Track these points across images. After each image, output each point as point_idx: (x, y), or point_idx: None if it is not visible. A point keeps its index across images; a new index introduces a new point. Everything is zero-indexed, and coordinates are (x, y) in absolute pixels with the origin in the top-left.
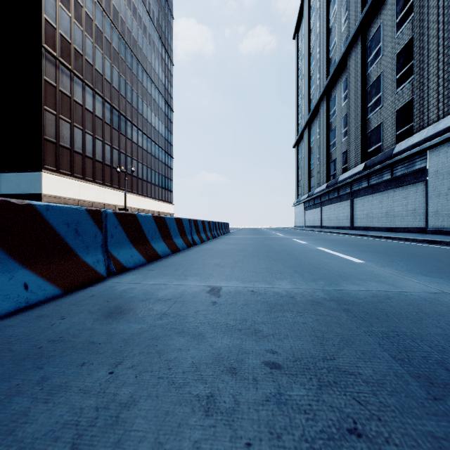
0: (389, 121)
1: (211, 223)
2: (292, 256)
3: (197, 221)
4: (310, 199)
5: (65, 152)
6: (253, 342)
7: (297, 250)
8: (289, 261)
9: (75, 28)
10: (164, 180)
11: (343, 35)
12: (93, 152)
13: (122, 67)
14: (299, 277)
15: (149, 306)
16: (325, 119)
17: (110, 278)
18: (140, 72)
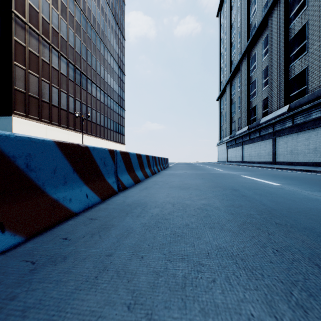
0: (315, 64)
1: (151, 158)
2: None
3: (128, 154)
4: (232, 139)
5: (34, 100)
6: None
7: None
8: None
9: (43, 0)
10: (117, 126)
11: (263, 1)
12: (59, 102)
13: (84, 36)
14: None
15: None
16: (246, 73)
17: None
18: (98, 42)
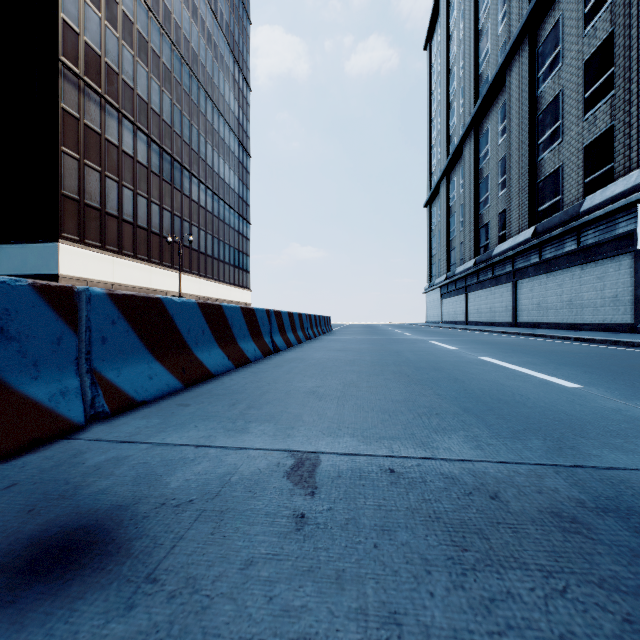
0: (573, 163)
1: (305, 316)
2: (443, 375)
3: (280, 313)
4: (449, 282)
5: (93, 214)
6: None
7: (448, 362)
8: (443, 385)
9: (107, 34)
10: (237, 255)
11: (500, 39)
12: (134, 214)
13: (177, 91)
14: (481, 426)
15: (123, 536)
16: (473, 164)
17: (91, 428)
18: (202, 100)
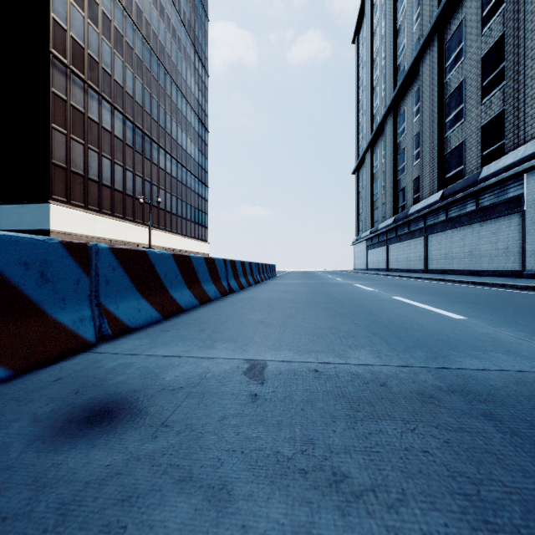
0: (473, 139)
1: (254, 264)
2: (362, 310)
3: (235, 262)
4: (373, 236)
5: (78, 179)
6: (336, 515)
7: (367, 300)
8: (360, 317)
9: (90, 30)
10: (197, 213)
11: (414, 36)
12: (112, 179)
13: (147, 77)
14: (383, 344)
15: (142, 405)
16: (392, 138)
17: (101, 345)
18: (168, 84)
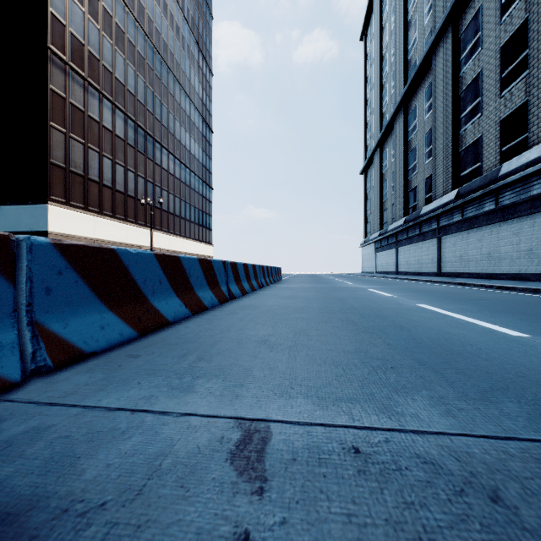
0: (491, 134)
1: (258, 267)
2: (388, 322)
3: (236, 264)
4: (382, 238)
5: (77, 179)
6: None
7: (389, 309)
8: (391, 334)
9: (90, 26)
10: (201, 215)
11: (426, 28)
12: (113, 180)
13: (149, 76)
14: (443, 383)
15: None
16: (403, 136)
17: (27, 385)
18: (171, 83)
